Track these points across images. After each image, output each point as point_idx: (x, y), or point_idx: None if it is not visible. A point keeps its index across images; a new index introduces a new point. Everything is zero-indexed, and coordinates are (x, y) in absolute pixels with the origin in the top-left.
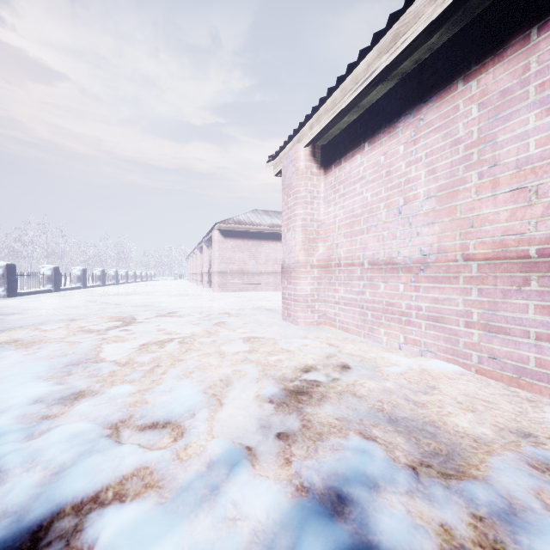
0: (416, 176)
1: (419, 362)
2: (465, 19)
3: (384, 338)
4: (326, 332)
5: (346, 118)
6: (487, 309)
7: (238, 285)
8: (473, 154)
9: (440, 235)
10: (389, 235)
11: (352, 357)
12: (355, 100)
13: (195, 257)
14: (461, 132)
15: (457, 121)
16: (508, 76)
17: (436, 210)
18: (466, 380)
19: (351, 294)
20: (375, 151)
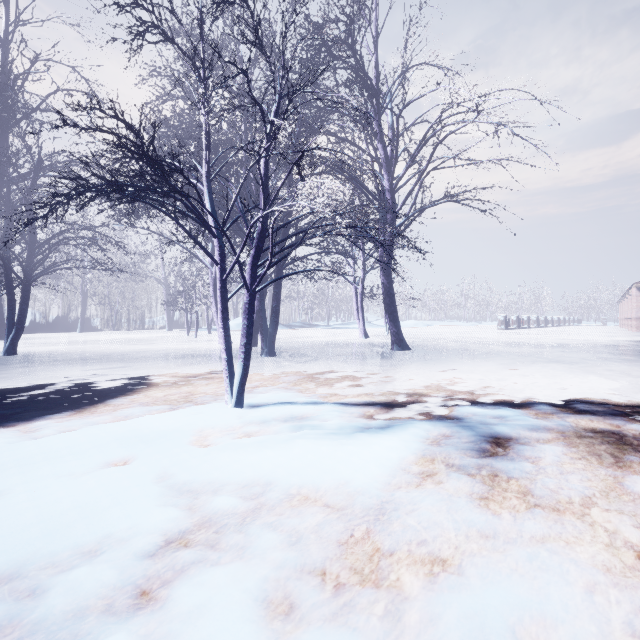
0: None
1: None
2: None
3: None
4: None
5: None
6: None
7: None
8: None
9: None
10: None
11: None
12: None
13: (624, 303)
14: None
15: None
16: None
17: None
18: None
19: None
20: None
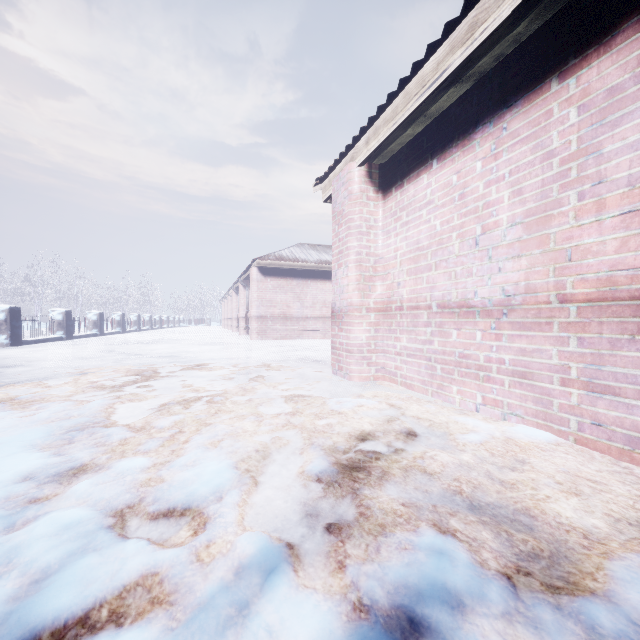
0: (497, 199)
1: (502, 428)
2: (561, 1)
3: (457, 397)
4: (386, 389)
5: (410, 130)
6: (590, 363)
7: (280, 332)
8: (571, 169)
9: (528, 271)
10: (463, 272)
11: (419, 421)
12: (421, 106)
13: (230, 299)
14: (556, 143)
15: (550, 129)
16: (617, 69)
17: (524, 241)
18: (563, 452)
19: (416, 343)
20: (445, 170)
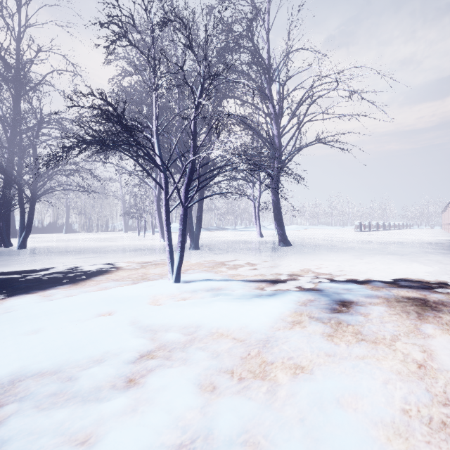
0: None
1: None
2: None
3: None
4: None
5: None
6: None
7: None
8: None
9: None
10: None
11: None
12: None
13: (446, 213)
14: None
15: None
16: None
17: None
18: None
19: None
20: None
